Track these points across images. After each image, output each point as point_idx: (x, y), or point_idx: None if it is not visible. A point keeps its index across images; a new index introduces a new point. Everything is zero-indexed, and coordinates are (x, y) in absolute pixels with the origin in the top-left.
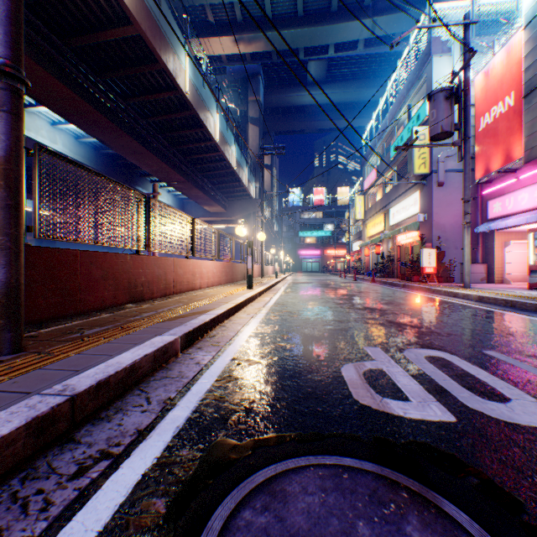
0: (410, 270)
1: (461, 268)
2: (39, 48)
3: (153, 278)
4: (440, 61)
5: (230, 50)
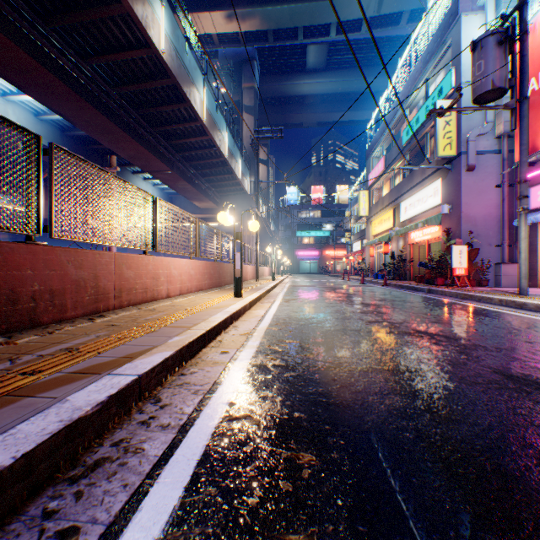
0: (432, 272)
1: (496, 269)
2: None
3: (65, 284)
4: (469, 21)
5: (222, 28)
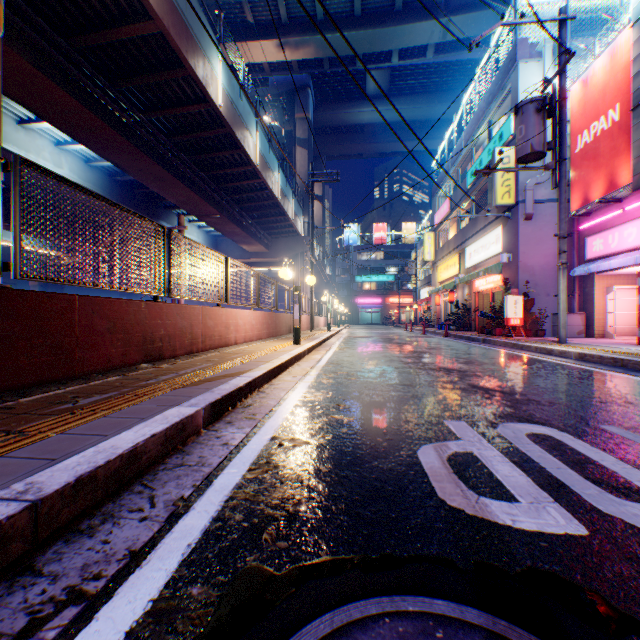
0: (491, 322)
1: (554, 320)
2: (38, 48)
3: (176, 331)
4: (527, 68)
5: (273, 57)
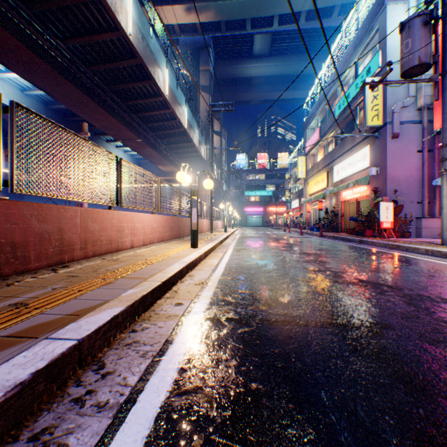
0: (362, 225)
1: (418, 223)
2: None
3: (28, 237)
4: (394, 9)
5: (182, 20)
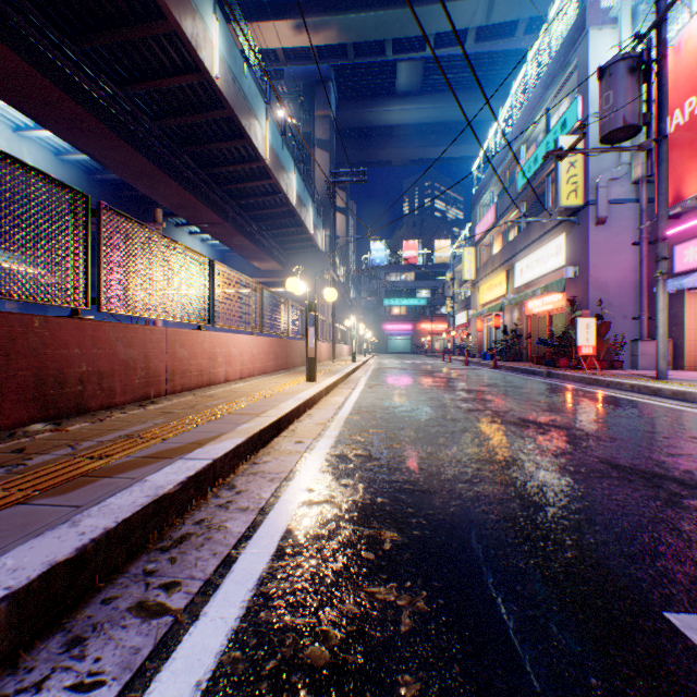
0: (553, 351)
1: (633, 348)
2: None
3: (114, 365)
4: (599, 37)
5: (288, 42)
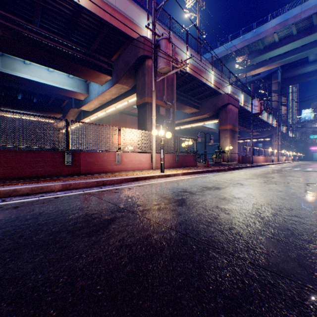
0: None
1: None
2: None
3: (253, 160)
4: None
5: (262, 71)
